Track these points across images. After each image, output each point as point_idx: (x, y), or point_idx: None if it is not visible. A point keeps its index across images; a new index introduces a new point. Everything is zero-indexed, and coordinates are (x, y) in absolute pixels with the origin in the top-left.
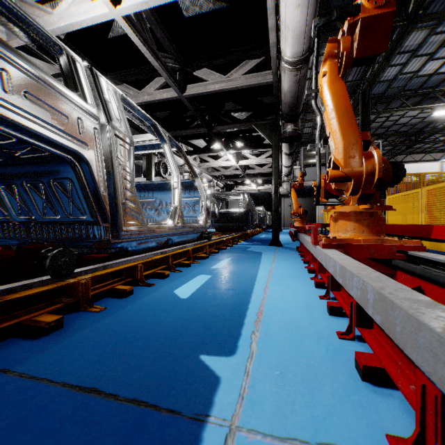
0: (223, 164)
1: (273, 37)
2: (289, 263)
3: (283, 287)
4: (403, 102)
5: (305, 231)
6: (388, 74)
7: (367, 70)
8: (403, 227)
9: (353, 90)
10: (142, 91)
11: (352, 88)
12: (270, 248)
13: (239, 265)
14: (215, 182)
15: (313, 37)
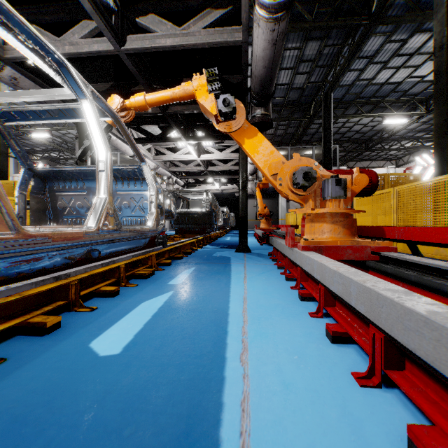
0: (183, 158)
1: None
2: (267, 281)
3: (274, 345)
4: (359, 109)
5: (272, 234)
6: (347, 79)
7: (329, 72)
8: (442, 230)
9: (315, 92)
10: (61, 38)
11: (314, 90)
12: (237, 255)
13: (197, 287)
14: (174, 179)
15: None
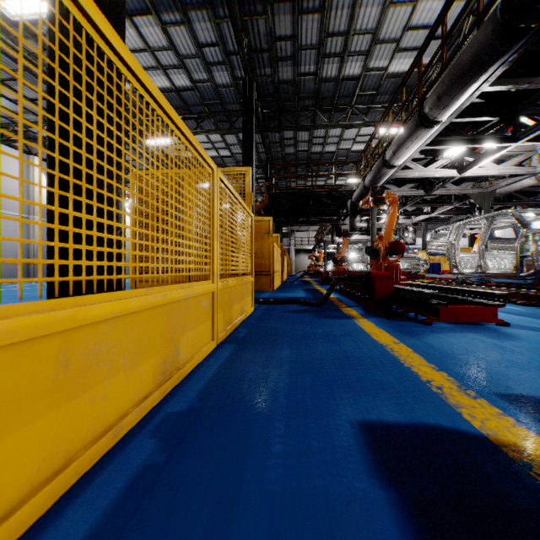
0: None
1: (442, 126)
2: None
3: None
4: None
5: None
6: None
7: None
8: None
9: None
10: None
11: None
12: None
13: None
14: None
15: (414, 125)
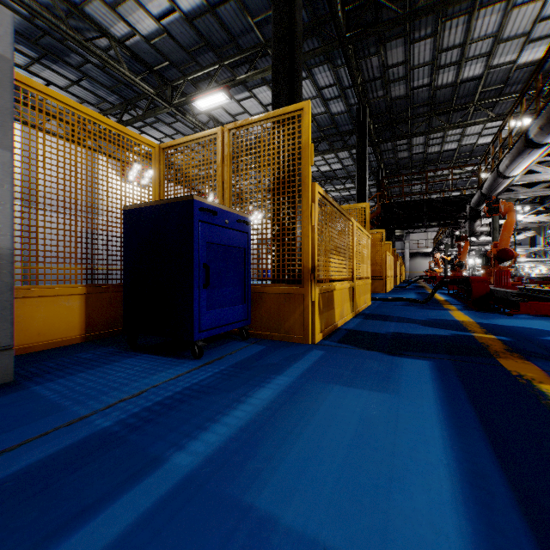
0: None
1: None
2: None
3: None
4: None
5: None
6: None
7: None
8: None
9: None
10: None
11: None
12: None
13: None
14: None
15: (522, 146)
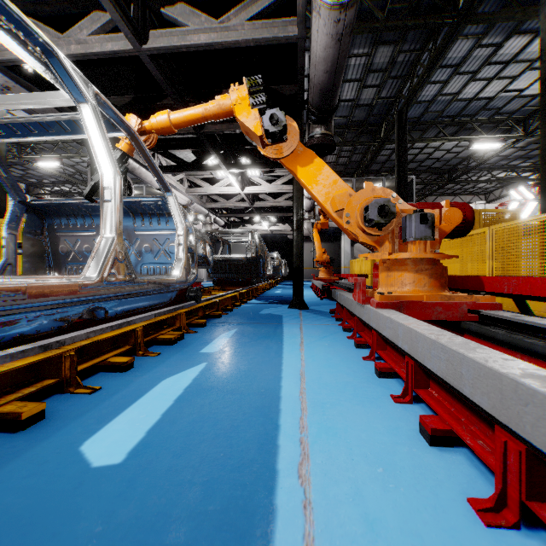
0: (223, 191)
1: None
2: (331, 349)
3: (347, 449)
4: (440, 131)
5: (333, 285)
6: (426, 94)
7: (404, 85)
8: None
9: (386, 109)
10: (65, 35)
11: (385, 107)
12: (290, 313)
13: (238, 357)
14: (212, 218)
15: None
